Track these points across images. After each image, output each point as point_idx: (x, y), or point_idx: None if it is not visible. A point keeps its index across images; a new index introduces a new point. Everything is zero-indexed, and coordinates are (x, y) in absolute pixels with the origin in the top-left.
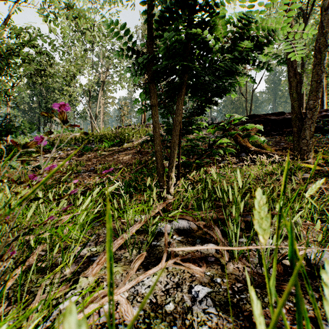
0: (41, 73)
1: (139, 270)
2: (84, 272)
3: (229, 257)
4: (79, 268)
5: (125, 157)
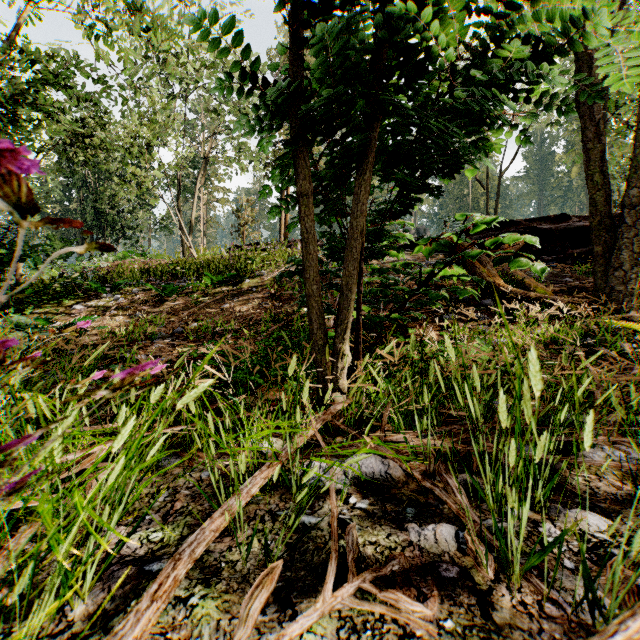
0: (83, 142)
1: (265, 610)
2: (113, 629)
3: (494, 565)
4: (110, 598)
5: (247, 307)
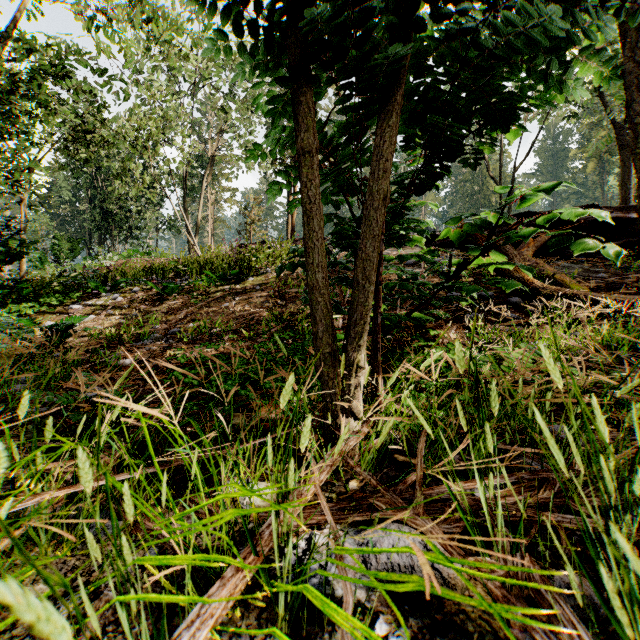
0: (87, 140)
1: None
2: None
3: None
4: None
5: (249, 306)
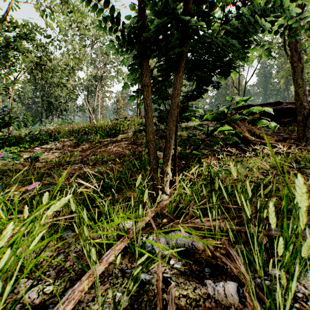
0: (41, 68)
1: None
2: None
3: None
4: None
5: (119, 148)
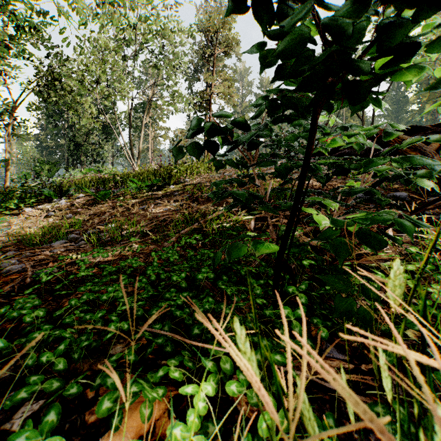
0: (54, 86)
1: None
2: None
3: None
4: None
5: (166, 208)
